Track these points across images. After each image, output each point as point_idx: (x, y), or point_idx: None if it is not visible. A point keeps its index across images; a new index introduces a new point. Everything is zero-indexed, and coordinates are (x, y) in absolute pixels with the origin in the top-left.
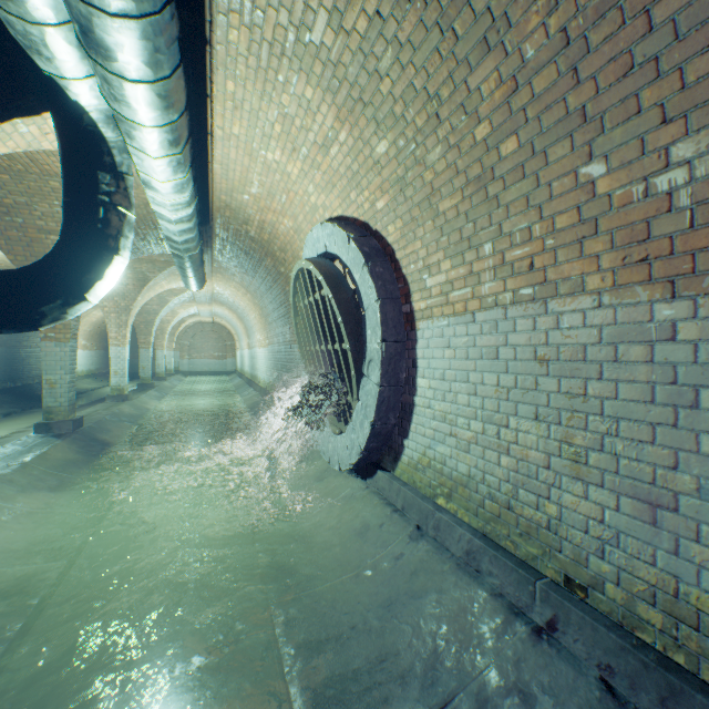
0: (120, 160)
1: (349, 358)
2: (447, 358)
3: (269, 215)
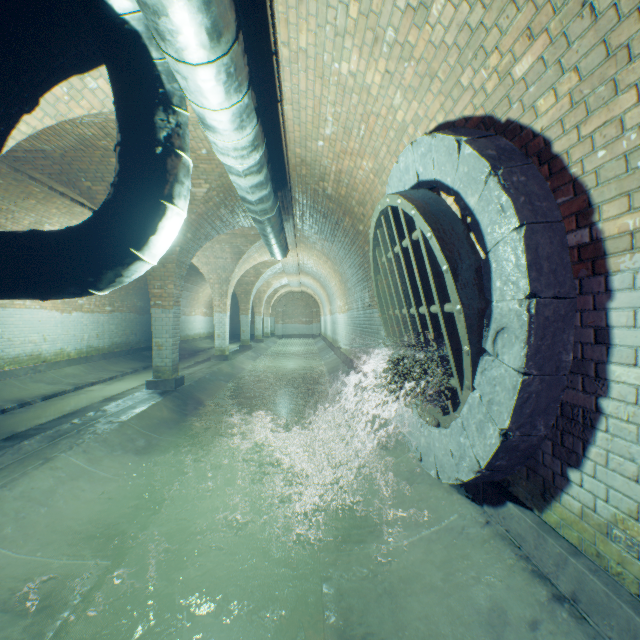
0: (168, 88)
1: (459, 325)
2: None
3: (345, 161)
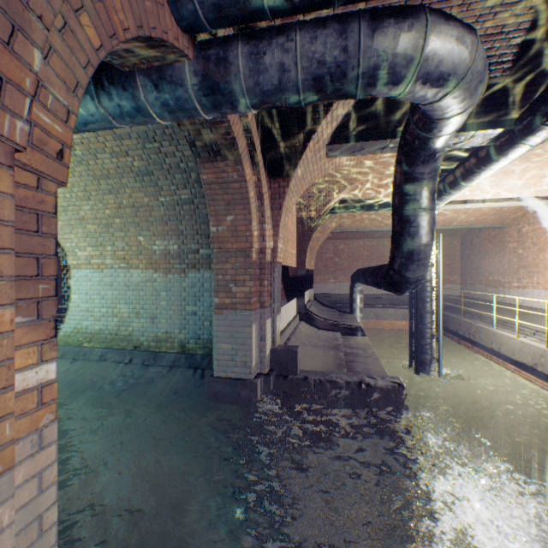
0: None
1: None
2: (90, 286)
3: None
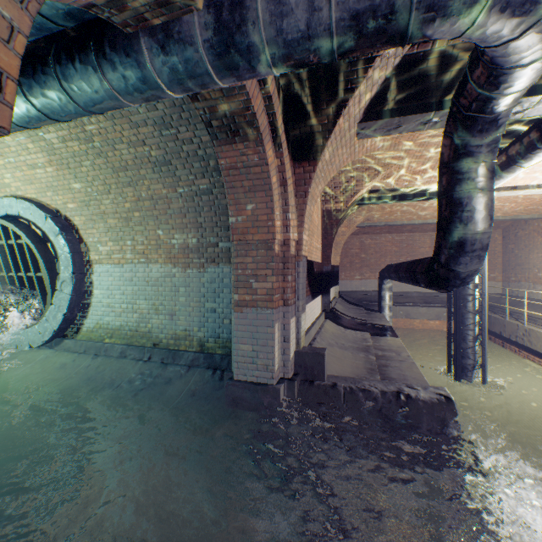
0: None
1: (47, 281)
2: (111, 281)
3: None
